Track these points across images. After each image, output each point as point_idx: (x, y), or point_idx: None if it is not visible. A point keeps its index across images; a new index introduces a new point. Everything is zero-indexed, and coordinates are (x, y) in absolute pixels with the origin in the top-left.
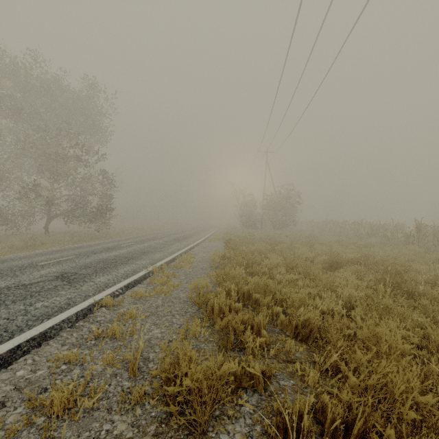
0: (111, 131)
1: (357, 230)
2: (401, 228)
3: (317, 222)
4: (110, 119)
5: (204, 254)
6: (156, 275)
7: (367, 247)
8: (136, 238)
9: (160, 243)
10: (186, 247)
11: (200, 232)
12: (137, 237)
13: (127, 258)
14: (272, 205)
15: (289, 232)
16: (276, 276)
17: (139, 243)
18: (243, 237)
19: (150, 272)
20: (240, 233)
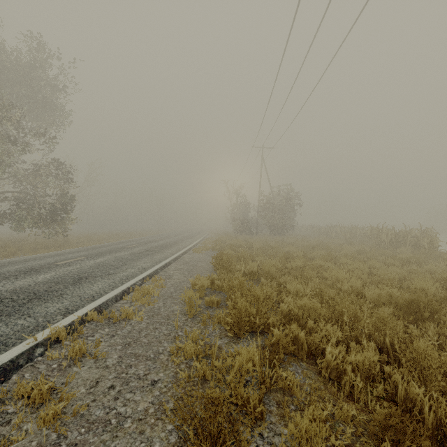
0: (69, 110)
1: (376, 236)
2: (429, 234)
3: (318, 227)
4: (67, 94)
5: (181, 278)
6: (48, 355)
7: (409, 262)
8: (97, 248)
9: (122, 258)
10: (157, 265)
11: (186, 238)
12: (99, 247)
13: (29, 297)
14: (269, 207)
15: (291, 239)
16: (327, 354)
17: (90, 258)
18: (238, 246)
19: (40, 345)
20: (234, 241)
